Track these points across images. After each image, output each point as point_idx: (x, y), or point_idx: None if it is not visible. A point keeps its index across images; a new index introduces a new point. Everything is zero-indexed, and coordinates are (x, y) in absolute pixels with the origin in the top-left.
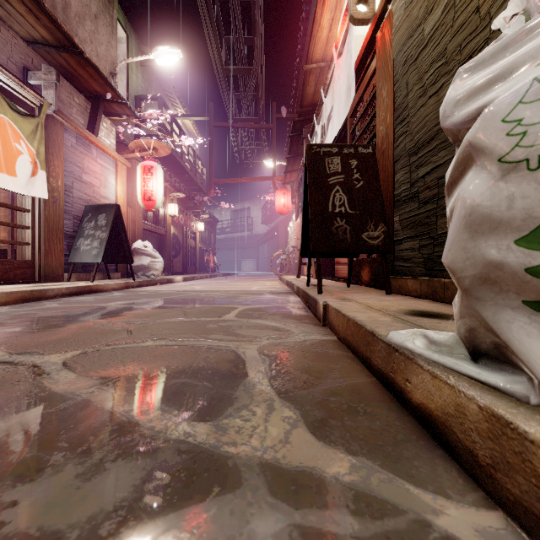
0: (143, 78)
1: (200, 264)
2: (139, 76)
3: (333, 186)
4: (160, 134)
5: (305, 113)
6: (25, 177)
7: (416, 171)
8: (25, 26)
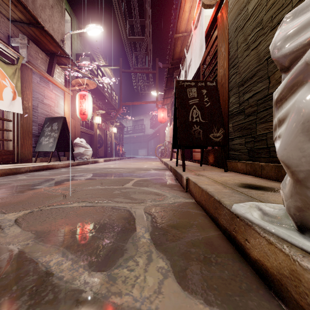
0: (81, 44)
1: (114, 152)
2: (78, 42)
3: (192, 105)
4: (90, 76)
5: (175, 63)
6: (8, 101)
7: (243, 96)
8: (9, 11)
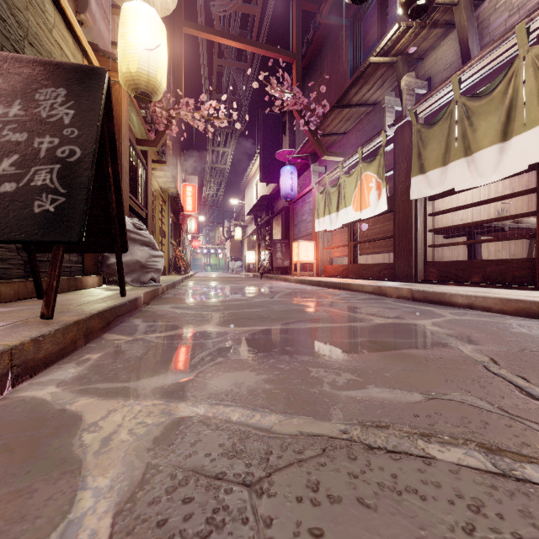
0: None
1: None
2: None
3: None
4: None
5: None
6: None
7: None
8: None
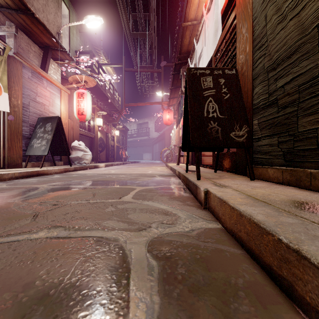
0: (81, 40)
1: (117, 156)
2: (78, 38)
3: (207, 97)
4: (89, 73)
5: (182, 58)
6: None
7: (275, 83)
8: None
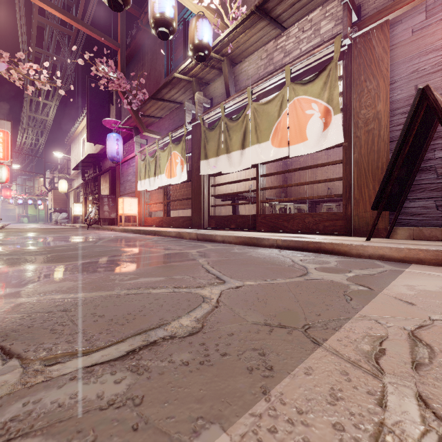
0: None
1: None
2: None
3: None
4: None
5: None
6: (316, 135)
7: None
8: None
